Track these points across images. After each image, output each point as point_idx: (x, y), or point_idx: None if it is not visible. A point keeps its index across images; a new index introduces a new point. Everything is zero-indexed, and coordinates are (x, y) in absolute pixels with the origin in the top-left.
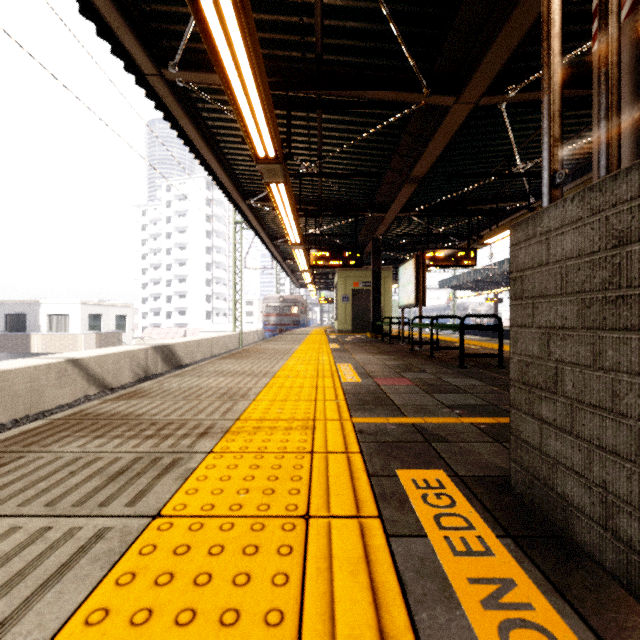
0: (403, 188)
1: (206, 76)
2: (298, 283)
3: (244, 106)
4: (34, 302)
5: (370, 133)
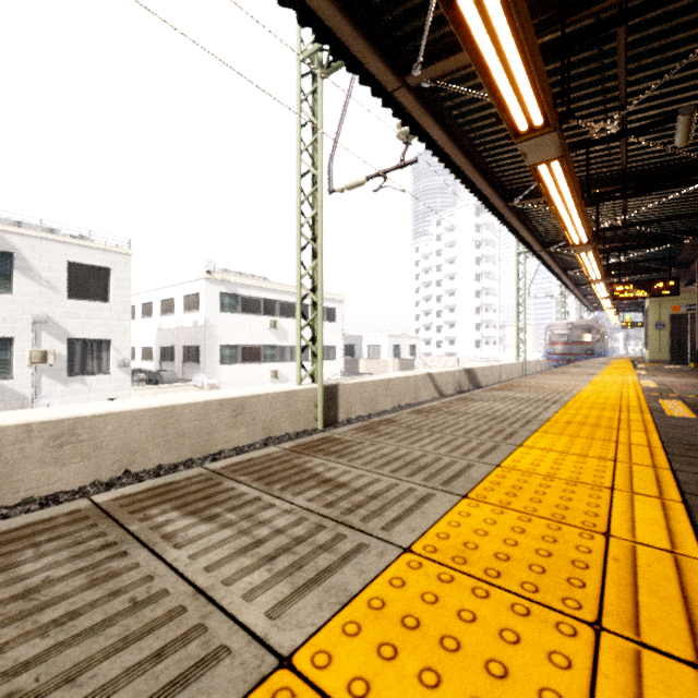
0: None
1: (536, 200)
2: (591, 306)
3: (571, 231)
4: (359, 336)
5: (676, 196)
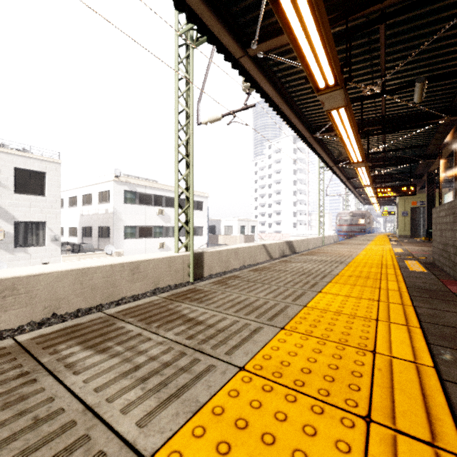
0: (445, 148)
1: (330, 133)
2: (364, 201)
3: (352, 153)
4: (218, 220)
5: (414, 133)
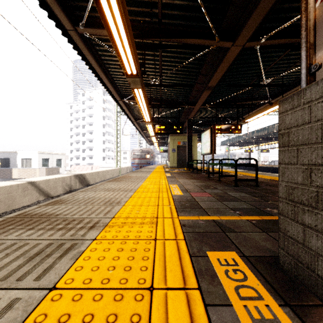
0: (204, 92)
1: (99, 31)
2: (149, 142)
3: (119, 44)
4: (14, 152)
5: (187, 62)
